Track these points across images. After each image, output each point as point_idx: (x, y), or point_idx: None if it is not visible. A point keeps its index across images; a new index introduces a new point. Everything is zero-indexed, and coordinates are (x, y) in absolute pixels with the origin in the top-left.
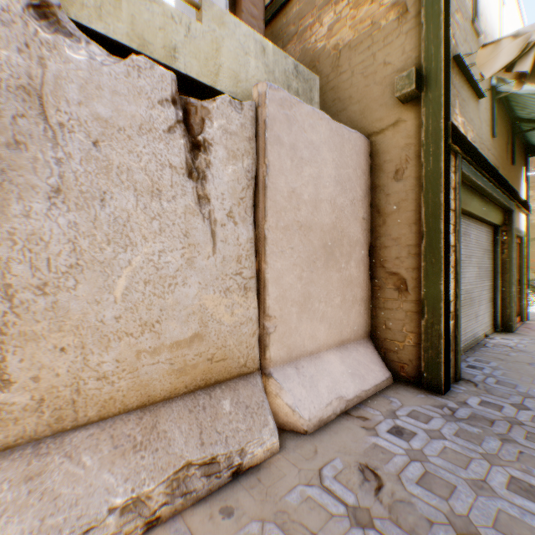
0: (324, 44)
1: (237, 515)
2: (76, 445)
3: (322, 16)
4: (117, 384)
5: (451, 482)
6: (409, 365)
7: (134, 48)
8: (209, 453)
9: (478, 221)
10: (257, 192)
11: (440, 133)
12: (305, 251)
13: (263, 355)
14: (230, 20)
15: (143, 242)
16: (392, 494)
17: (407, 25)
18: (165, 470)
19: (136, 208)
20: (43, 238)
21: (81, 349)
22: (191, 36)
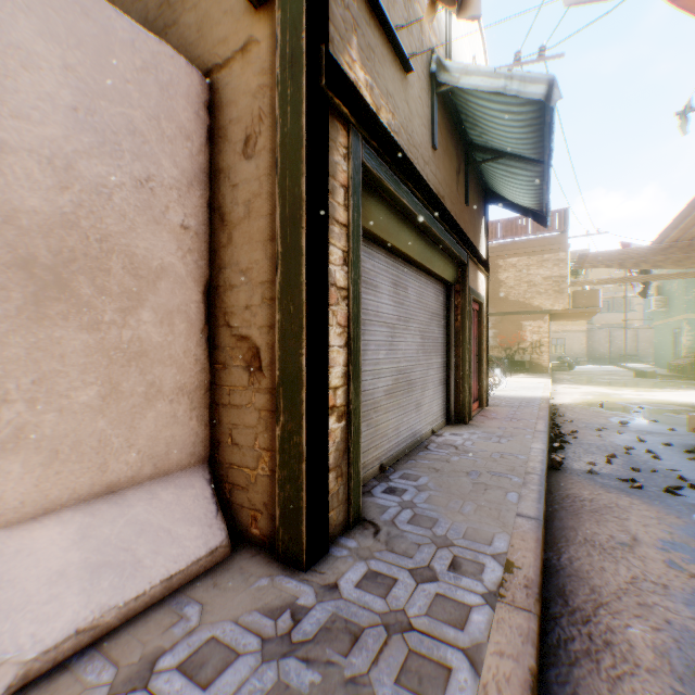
0: None
1: None
2: None
3: None
4: None
5: None
6: (264, 514)
7: None
8: None
9: (423, 272)
10: None
11: (302, 60)
12: None
13: None
14: None
15: None
16: None
17: None
18: None
19: None
20: None
21: None
22: None
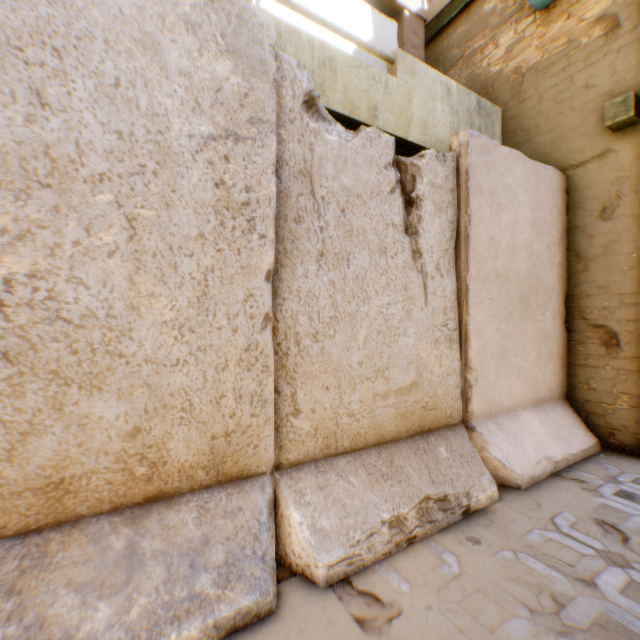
0: (500, 68)
1: (486, 544)
2: (341, 468)
3: (497, 36)
4: (361, 422)
5: None
6: (620, 431)
7: (346, 114)
8: (441, 491)
9: None
10: (457, 243)
11: None
12: (502, 301)
13: (465, 408)
14: (419, 68)
15: (375, 295)
16: None
17: (617, 41)
18: (412, 499)
19: (370, 265)
20: (314, 294)
21: (337, 389)
22: (388, 92)
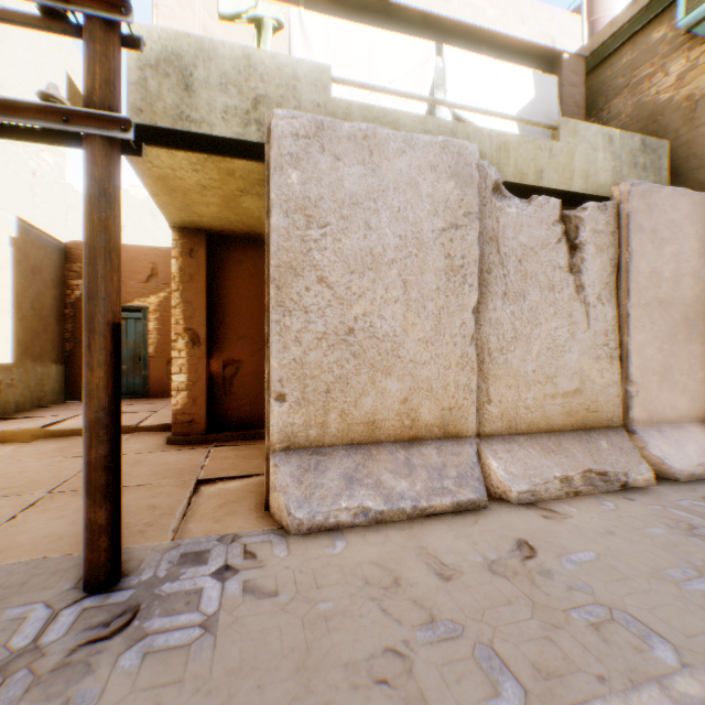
0: (669, 96)
1: (638, 501)
2: (521, 442)
3: (665, 64)
4: (534, 414)
5: None
6: None
7: (516, 181)
8: (601, 468)
9: None
10: (617, 276)
11: None
12: (664, 325)
13: (624, 415)
14: (580, 127)
15: (545, 322)
16: None
17: None
18: (576, 468)
19: (540, 299)
20: (500, 322)
21: (516, 388)
22: (551, 155)
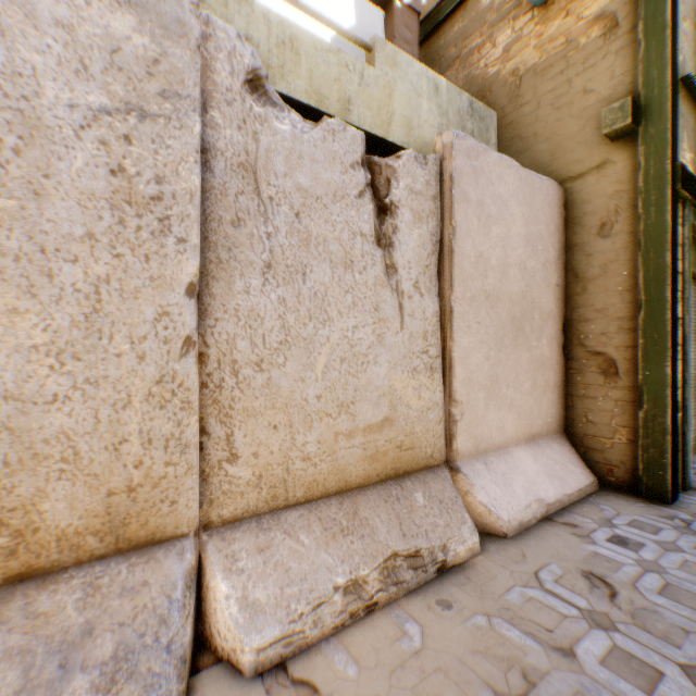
0: (498, 69)
1: (458, 608)
2: (291, 524)
3: (495, 34)
4: (319, 467)
5: None
6: (619, 468)
7: (311, 105)
8: (413, 545)
9: None
10: (441, 258)
11: (664, 177)
12: (492, 325)
13: (449, 446)
14: (402, 59)
15: (338, 317)
16: (630, 602)
17: (616, 43)
18: (376, 557)
19: (332, 281)
20: (258, 314)
21: (289, 428)
22: (364, 83)
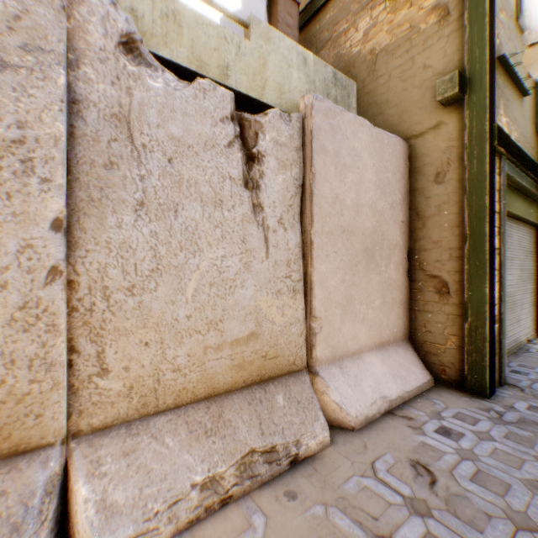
0: (360, 49)
1: (301, 498)
2: (159, 428)
3: (357, 21)
4: (188, 376)
5: (505, 481)
6: (450, 368)
7: (193, 69)
8: (269, 442)
9: (520, 222)
10: (303, 199)
11: (484, 135)
12: (348, 254)
13: (310, 354)
14: (275, 35)
15: (208, 248)
16: (446, 488)
17: (448, 28)
18: (234, 454)
19: (202, 217)
20: (130, 246)
21: (160, 344)
22: (241, 54)
